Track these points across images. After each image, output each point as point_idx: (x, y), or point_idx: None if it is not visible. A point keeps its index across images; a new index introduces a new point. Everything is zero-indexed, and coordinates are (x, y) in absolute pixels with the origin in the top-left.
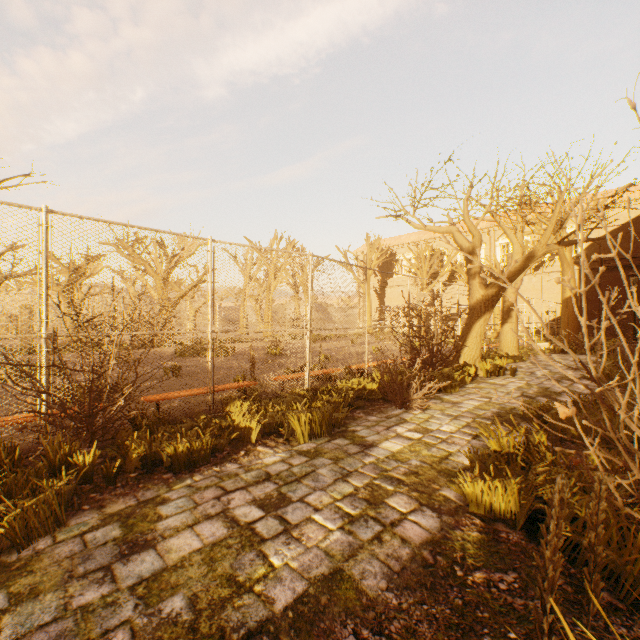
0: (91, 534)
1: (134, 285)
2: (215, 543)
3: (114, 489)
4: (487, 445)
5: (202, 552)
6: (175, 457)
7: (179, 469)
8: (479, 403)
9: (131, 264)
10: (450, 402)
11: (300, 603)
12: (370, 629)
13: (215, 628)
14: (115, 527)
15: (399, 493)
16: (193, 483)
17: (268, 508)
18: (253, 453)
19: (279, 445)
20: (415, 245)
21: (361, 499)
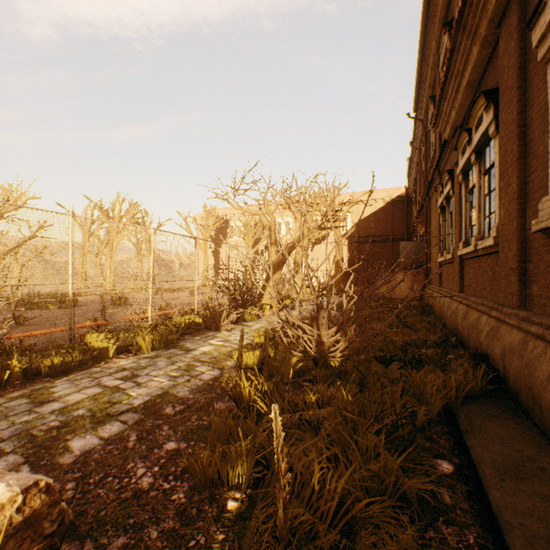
0: (7, 404)
1: None
2: (96, 394)
3: (6, 389)
4: None
5: (89, 397)
6: (52, 367)
7: (56, 375)
8: (264, 325)
9: None
10: (247, 325)
11: (147, 402)
12: (180, 404)
13: (105, 414)
14: (23, 399)
15: (203, 365)
16: (70, 379)
17: (127, 380)
18: (111, 362)
19: (130, 357)
20: (244, 216)
21: (182, 370)
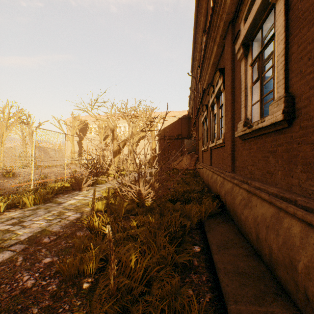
0: None
1: None
2: None
3: None
4: None
5: None
6: None
7: None
8: (110, 186)
9: None
10: (99, 187)
11: (30, 236)
12: (53, 236)
13: None
14: None
15: (70, 211)
16: None
17: (15, 224)
18: (3, 215)
19: (17, 210)
20: (98, 121)
21: (55, 215)
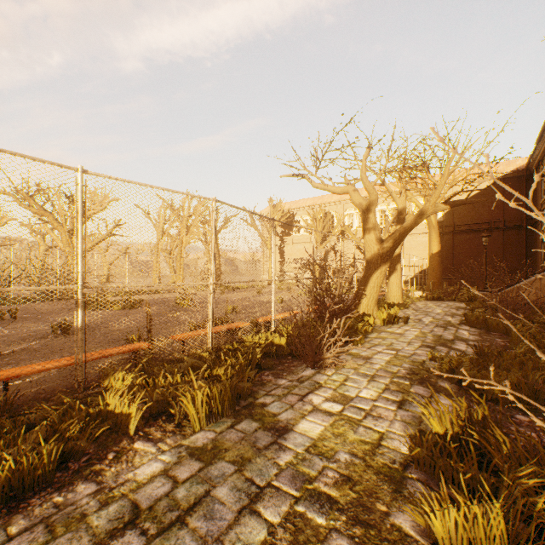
0: None
1: (44, 238)
2: None
3: None
4: (417, 417)
5: None
6: None
7: None
8: (389, 357)
9: (38, 217)
10: (361, 357)
11: None
12: None
13: None
14: None
15: (335, 533)
16: None
17: None
18: (126, 456)
19: (166, 436)
20: (311, 208)
21: None
